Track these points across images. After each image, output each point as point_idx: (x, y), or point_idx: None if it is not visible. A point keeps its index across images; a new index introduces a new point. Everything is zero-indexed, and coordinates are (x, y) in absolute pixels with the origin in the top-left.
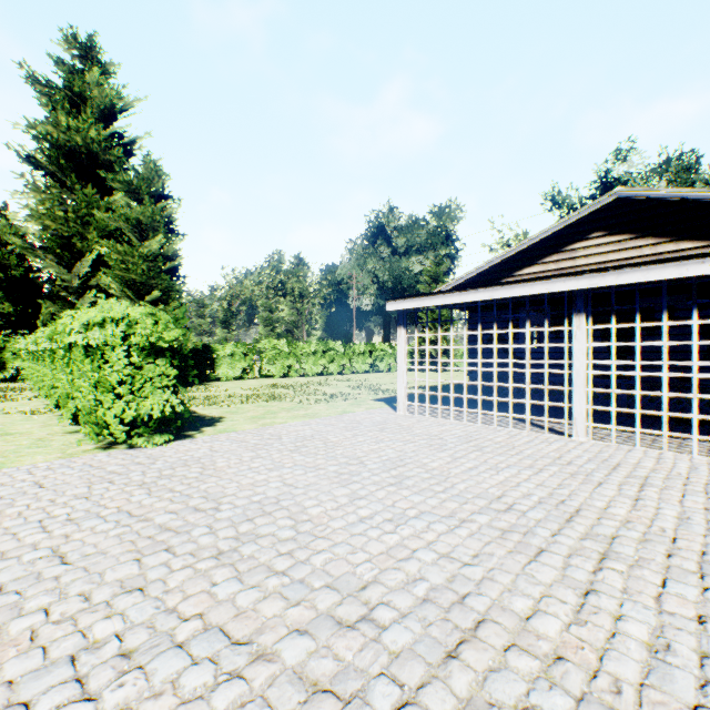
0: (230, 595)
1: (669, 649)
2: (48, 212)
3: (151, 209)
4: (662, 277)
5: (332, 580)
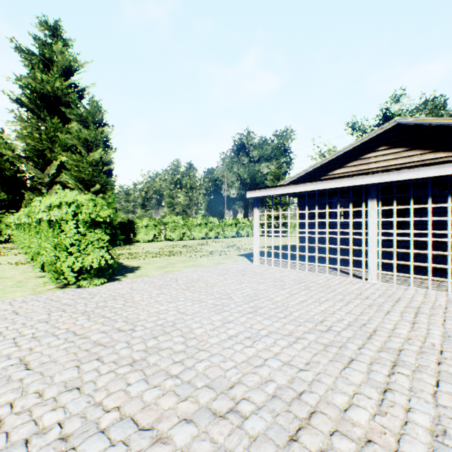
0: (139, 392)
1: (446, 434)
2: (29, 134)
3: (94, 132)
4: (428, 175)
5: (209, 382)
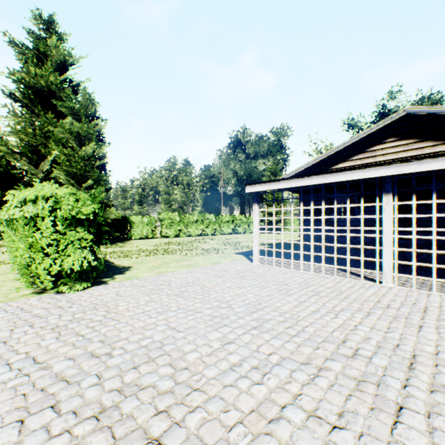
0: None
1: None
2: (22, 129)
3: (87, 125)
4: None
5: None
